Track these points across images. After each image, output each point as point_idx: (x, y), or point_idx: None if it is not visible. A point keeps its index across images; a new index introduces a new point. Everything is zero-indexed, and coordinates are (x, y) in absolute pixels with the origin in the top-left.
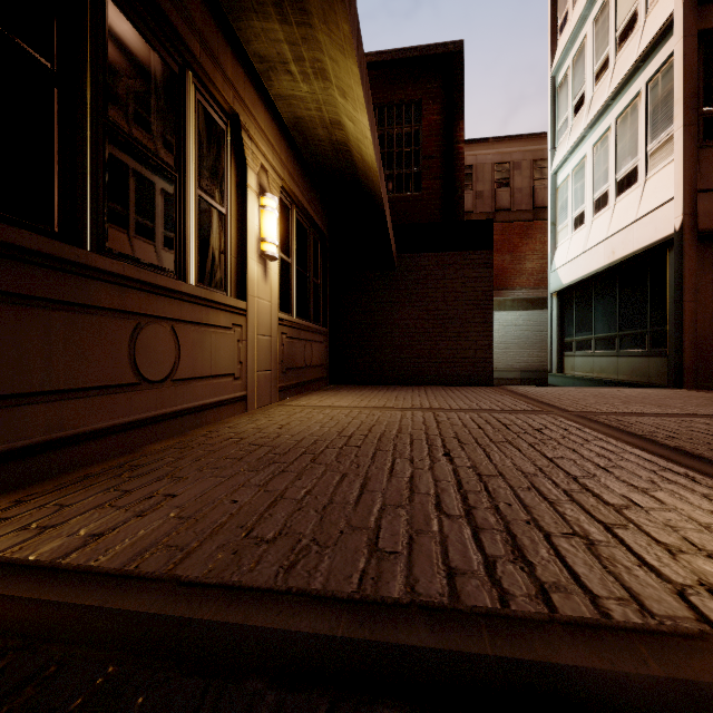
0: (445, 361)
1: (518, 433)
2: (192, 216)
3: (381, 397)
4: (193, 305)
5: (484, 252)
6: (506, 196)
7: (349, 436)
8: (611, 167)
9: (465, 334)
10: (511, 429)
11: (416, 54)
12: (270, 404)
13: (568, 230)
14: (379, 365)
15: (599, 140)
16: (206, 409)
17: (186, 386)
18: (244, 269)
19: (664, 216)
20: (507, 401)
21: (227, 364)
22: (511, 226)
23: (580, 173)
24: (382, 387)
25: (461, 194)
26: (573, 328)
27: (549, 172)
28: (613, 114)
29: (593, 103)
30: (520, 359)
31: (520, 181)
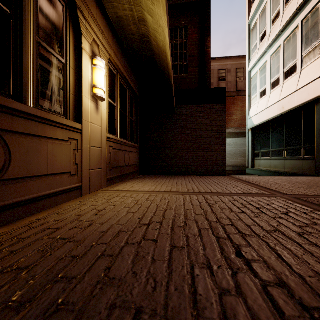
0: (201, 162)
1: (276, 219)
2: (30, 55)
3: (168, 183)
4: (27, 121)
5: (221, 104)
6: (224, 85)
7: (147, 224)
8: (281, 65)
9: (211, 148)
10: (267, 213)
11: (185, 1)
12: (100, 190)
13: (257, 98)
14: (166, 165)
15: (274, 53)
16: (42, 199)
17: (19, 183)
18: (80, 102)
19: (314, 87)
20: (242, 186)
21: (64, 166)
22: (227, 99)
23: (264, 70)
24: (168, 176)
25: (209, 75)
26: (259, 146)
27: (247, 70)
28: (282, 39)
29: (271, 34)
30: (232, 161)
31: (230, 78)
